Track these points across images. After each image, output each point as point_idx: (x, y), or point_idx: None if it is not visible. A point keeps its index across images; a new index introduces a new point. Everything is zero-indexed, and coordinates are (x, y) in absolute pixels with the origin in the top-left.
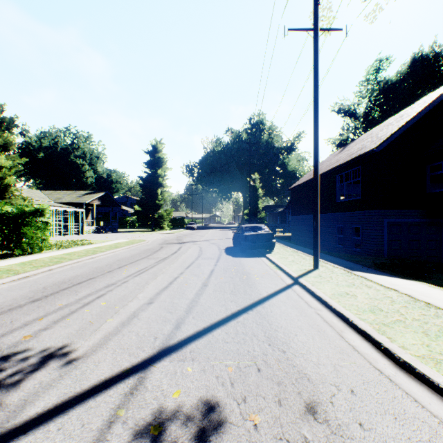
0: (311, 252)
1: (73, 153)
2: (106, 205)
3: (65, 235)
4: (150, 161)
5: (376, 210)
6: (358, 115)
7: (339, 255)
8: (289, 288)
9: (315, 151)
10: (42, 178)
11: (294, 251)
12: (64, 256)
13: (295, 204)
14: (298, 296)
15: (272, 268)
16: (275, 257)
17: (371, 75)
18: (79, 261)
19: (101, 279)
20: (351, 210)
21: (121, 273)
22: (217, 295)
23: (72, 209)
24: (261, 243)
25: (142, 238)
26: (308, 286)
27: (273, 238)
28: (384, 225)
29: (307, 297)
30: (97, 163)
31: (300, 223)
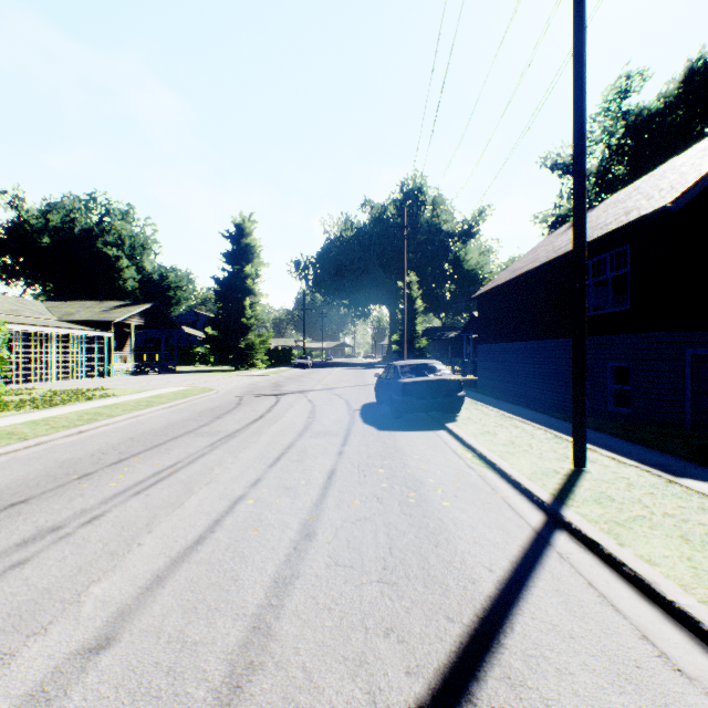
0: (537, 417)
1: (102, 238)
2: (155, 327)
3: (77, 379)
4: (232, 251)
5: (669, 332)
6: (588, 173)
7: (596, 423)
8: (550, 551)
9: (578, 186)
10: (49, 280)
11: (501, 415)
12: (18, 428)
13: (485, 323)
14: (598, 595)
15: (471, 465)
16: (468, 432)
17: (611, 102)
18: (43, 441)
19: (37, 509)
20: (606, 333)
21: (106, 483)
22: (338, 588)
23: (89, 332)
24: (437, 399)
25: (210, 384)
26: (611, 550)
27: (459, 389)
28: (684, 362)
29: (629, 599)
30: (142, 254)
31: (494, 358)
